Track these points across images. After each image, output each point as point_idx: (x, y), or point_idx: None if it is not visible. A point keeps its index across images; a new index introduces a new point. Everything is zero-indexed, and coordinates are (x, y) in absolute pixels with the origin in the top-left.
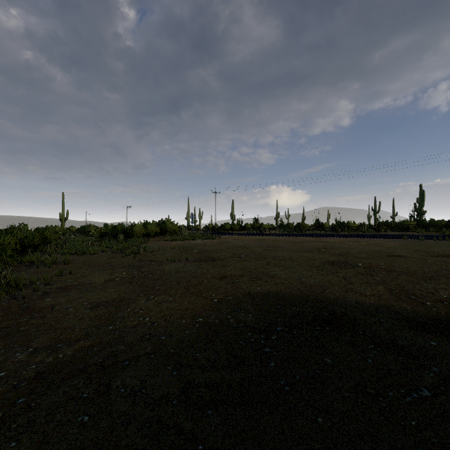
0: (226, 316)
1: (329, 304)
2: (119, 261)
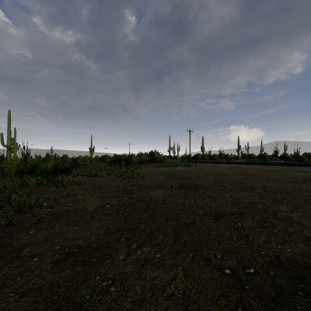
0: None
1: None
2: (116, 184)
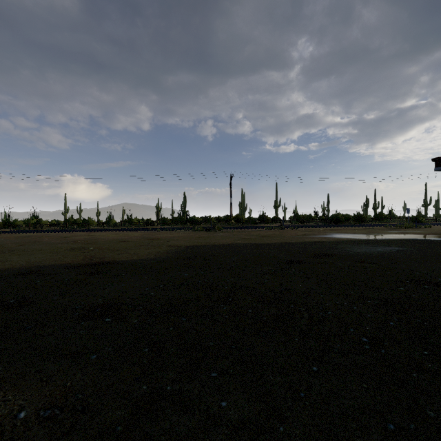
0: None
1: (35, 267)
2: None
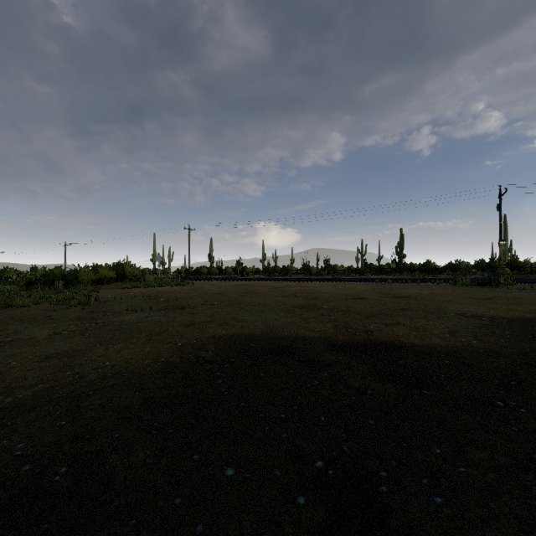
0: (188, 355)
1: (282, 339)
2: (62, 313)
